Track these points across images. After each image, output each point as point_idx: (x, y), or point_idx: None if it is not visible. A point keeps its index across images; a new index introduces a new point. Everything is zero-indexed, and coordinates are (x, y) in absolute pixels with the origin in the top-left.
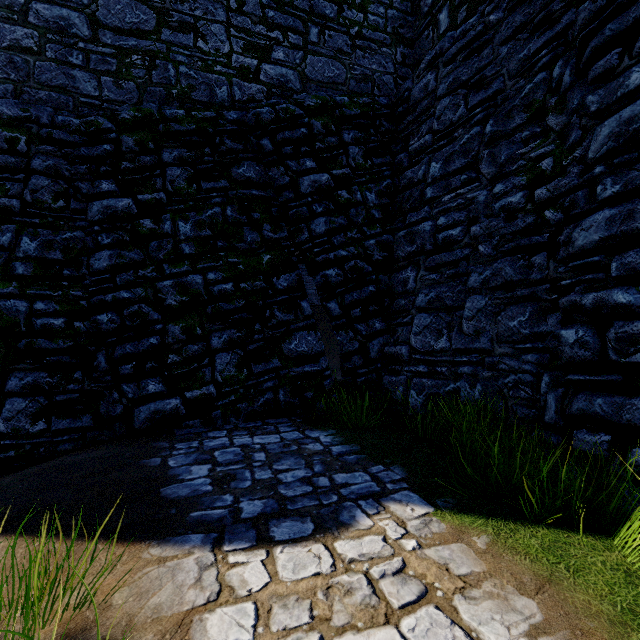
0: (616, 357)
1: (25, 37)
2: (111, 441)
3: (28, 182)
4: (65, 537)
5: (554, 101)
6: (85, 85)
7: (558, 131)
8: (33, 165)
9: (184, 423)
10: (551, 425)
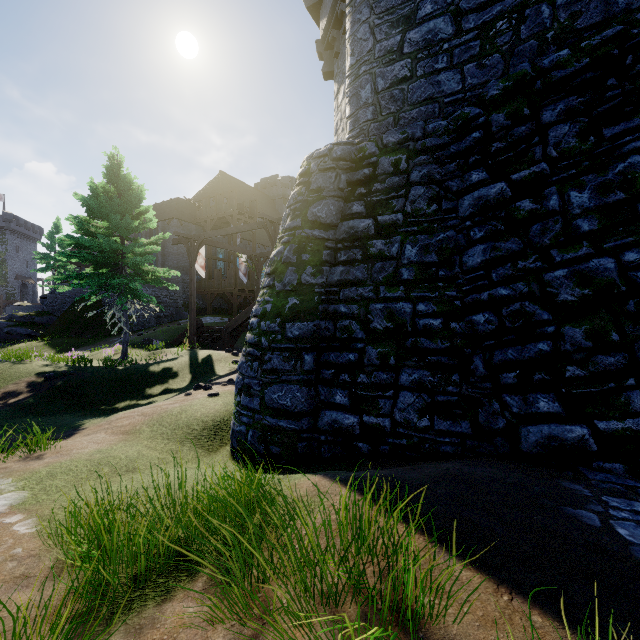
0: None
1: (401, 69)
2: (495, 458)
3: (408, 195)
4: (538, 607)
5: None
6: (449, 85)
7: None
8: (411, 178)
9: (594, 463)
10: None
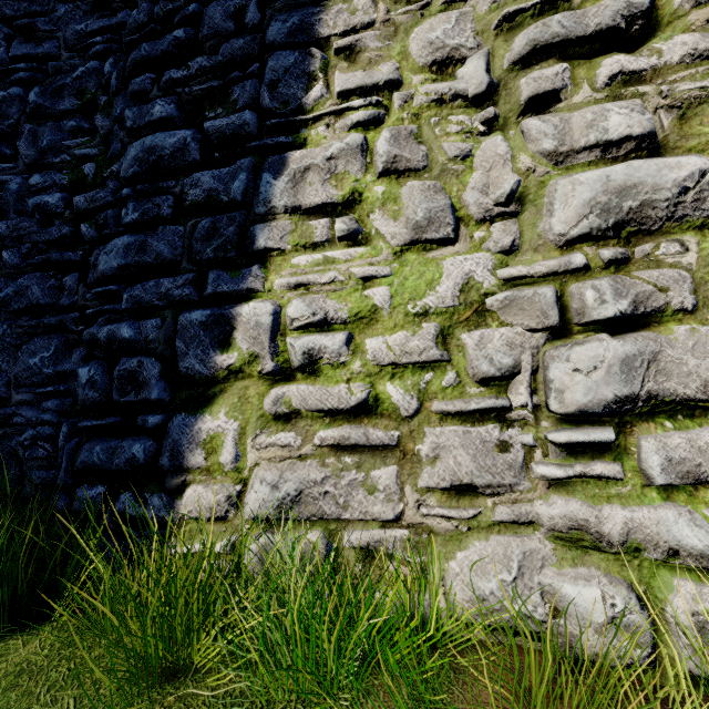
0: (118, 397)
1: None
2: None
3: None
4: None
5: (104, 100)
6: None
7: (104, 136)
8: None
9: None
10: (62, 487)
